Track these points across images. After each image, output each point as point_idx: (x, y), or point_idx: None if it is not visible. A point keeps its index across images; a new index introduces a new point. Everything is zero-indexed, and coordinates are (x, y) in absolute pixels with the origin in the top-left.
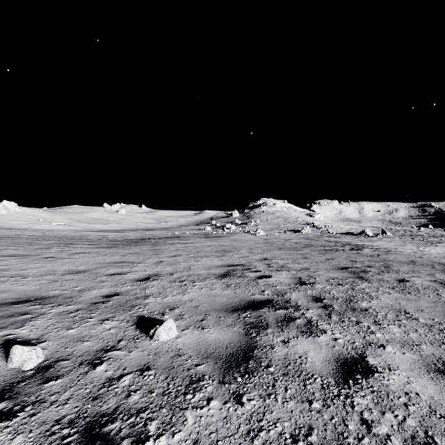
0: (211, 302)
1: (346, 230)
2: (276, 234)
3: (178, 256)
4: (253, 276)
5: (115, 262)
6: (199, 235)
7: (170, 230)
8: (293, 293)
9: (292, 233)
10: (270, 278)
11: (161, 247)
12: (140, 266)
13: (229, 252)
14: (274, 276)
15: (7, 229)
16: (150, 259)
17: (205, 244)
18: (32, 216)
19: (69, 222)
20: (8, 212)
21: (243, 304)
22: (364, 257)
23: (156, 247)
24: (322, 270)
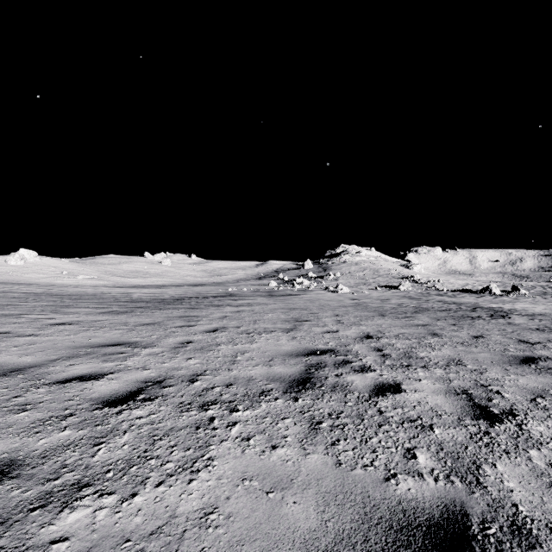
0: (267, 537)
1: (460, 286)
2: (365, 292)
3: (221, 329)
4: (362, 385)
5: (105, 344)
6: (260, 292)
7: (223, 286)
8: (499, 468)
9: (386, 290)
10: (401, 393)
11: (201, 312)
12: (143, 355)
13: (305, 321)
14: (406, 385)
15: (4, 285)
16: (170, 337)
17: (267, 307)
18: (54, 268)
19: (100, 276)
20: (26, 263)
21: (378, 549)
22: (532, 333)
23: (192, 312)
24: (491, 365)
